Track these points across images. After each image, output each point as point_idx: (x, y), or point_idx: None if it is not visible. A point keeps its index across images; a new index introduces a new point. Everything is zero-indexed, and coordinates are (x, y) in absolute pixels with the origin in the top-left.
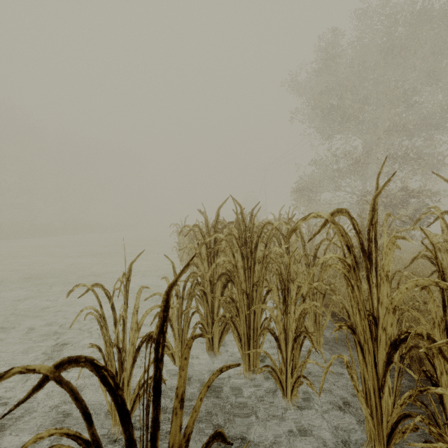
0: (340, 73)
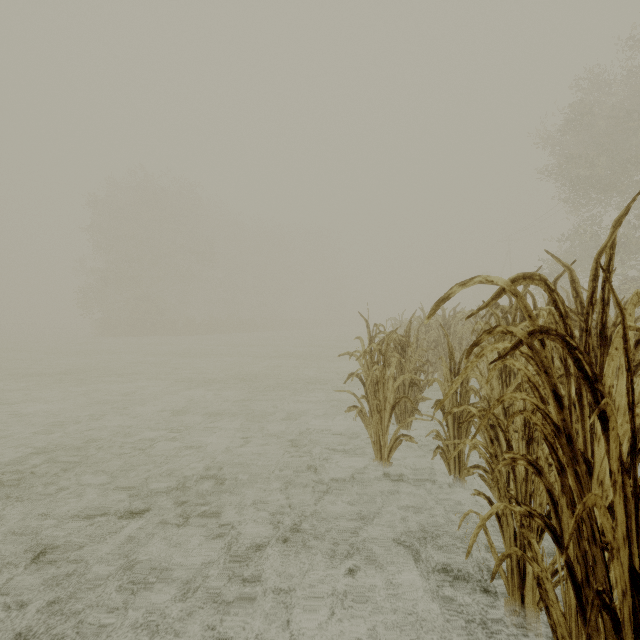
0: (599, 127)
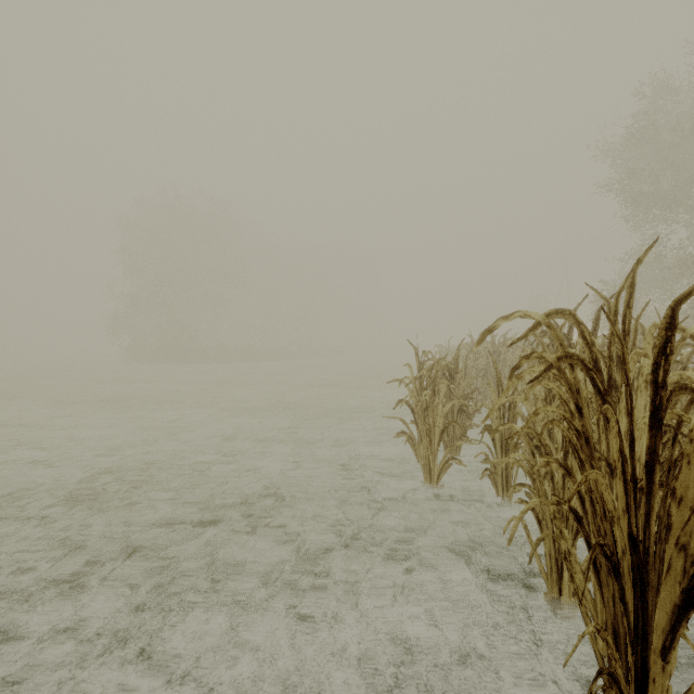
0: (664, 138)
